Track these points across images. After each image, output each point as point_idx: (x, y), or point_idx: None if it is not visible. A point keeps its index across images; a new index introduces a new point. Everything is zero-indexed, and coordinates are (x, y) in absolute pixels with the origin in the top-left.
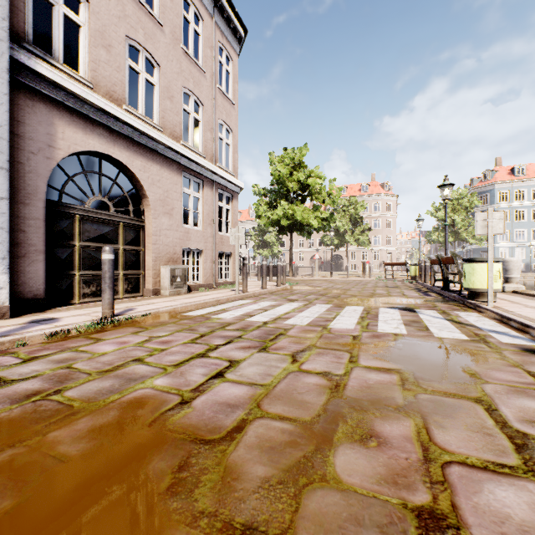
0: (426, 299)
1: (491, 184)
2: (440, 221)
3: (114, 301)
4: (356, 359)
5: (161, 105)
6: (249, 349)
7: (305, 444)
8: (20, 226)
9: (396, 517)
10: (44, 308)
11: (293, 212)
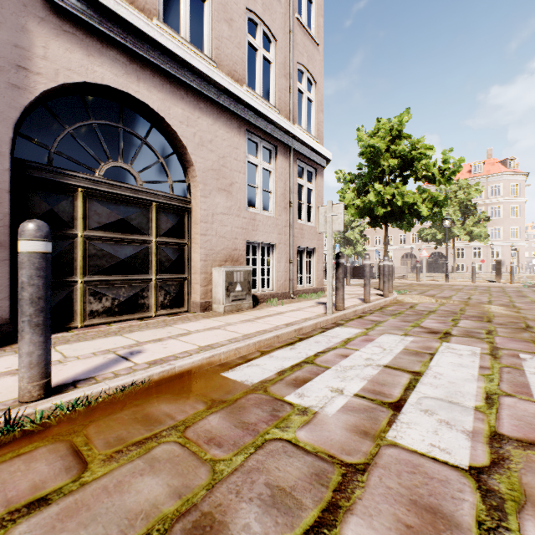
0: None
1: None
2: None
3: (138, 323)
4: None
5: (214, 30)
6: None
7: None
8: None
9: None
10: (7, 341)
11: (391, 197)
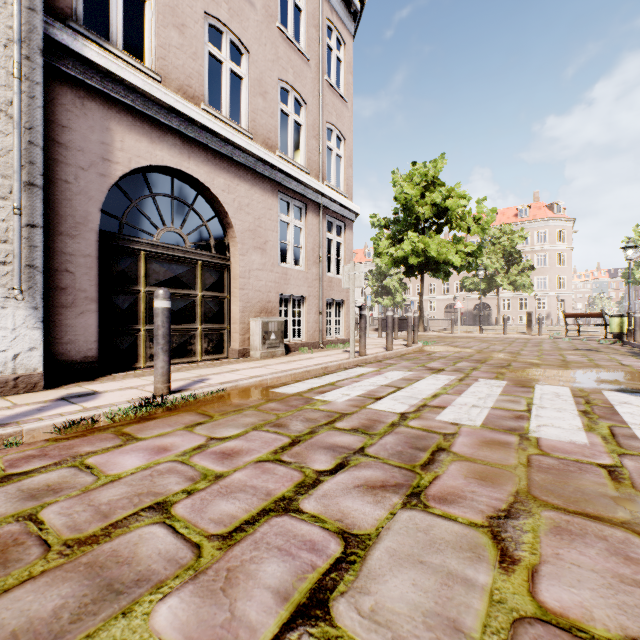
0: None
1: None
2: None
3: (189, 365)
4: None
5: (251, 104)
6: (383, 491)
7: None
8: (66, 266)
9: None
10: (97, 375)
11: (425, 246)
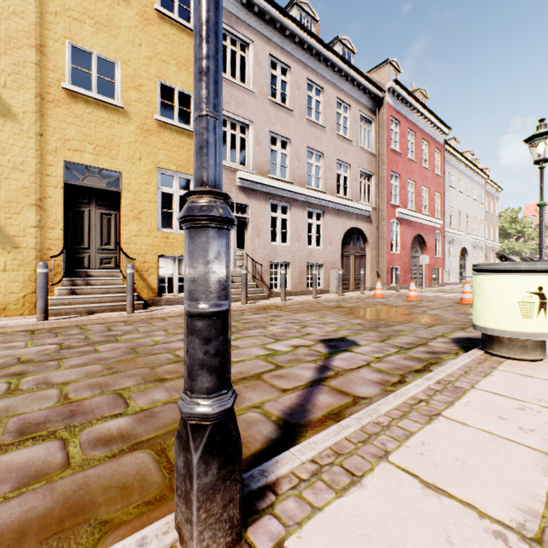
0: None
1: None
2: None
3: None
4: None
5: (488, 233)
6: None
7: None
8: None
9: None
10: None
11: (512, 246)
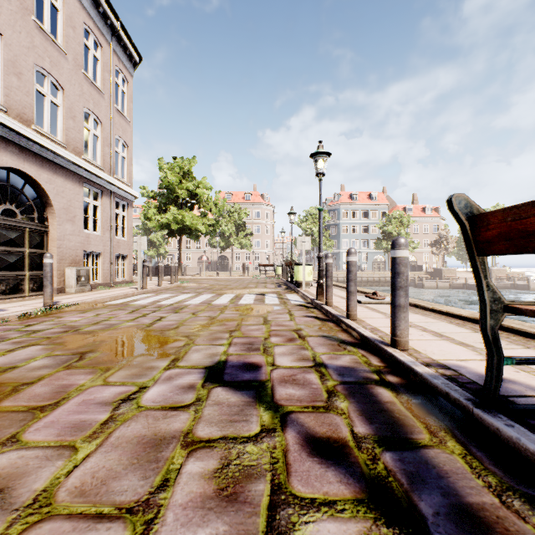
0: (277, 289)
1: (338, 204)
2: (304, 231)
3: (25, 298)
4: (224, 312)
5: (65, 124)
6: (168, 313)
7: (201, 327)
8: None
9: (225, 331)
10: None
11: (183, 218)
